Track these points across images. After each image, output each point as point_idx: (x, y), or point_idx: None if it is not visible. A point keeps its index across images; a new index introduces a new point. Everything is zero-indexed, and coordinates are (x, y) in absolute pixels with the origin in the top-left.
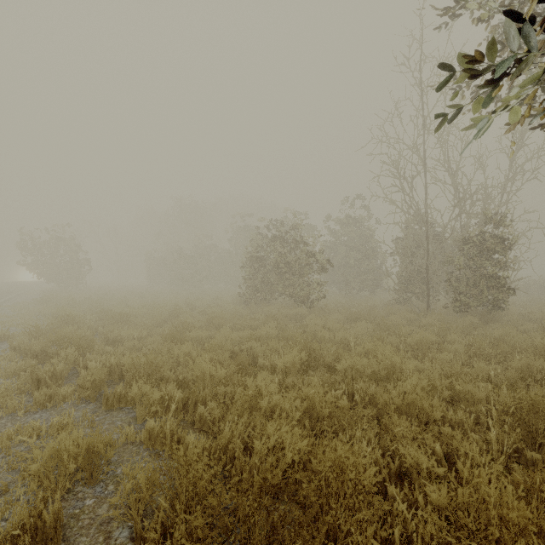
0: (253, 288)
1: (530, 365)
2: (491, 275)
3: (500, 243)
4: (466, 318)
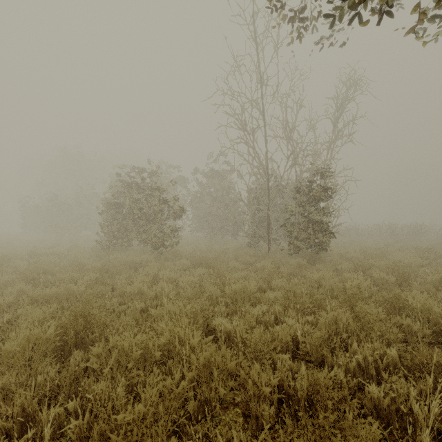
0: (110, 234)
1: (337, 319)
2: (317, 221)
3: (323, 192)
4: (296, 260)
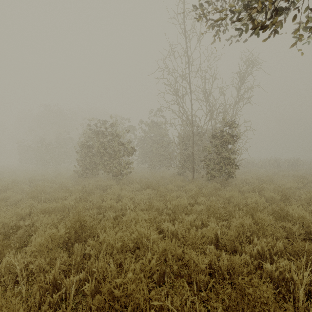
0: (84, 166)
1: (243, 223)
2: (227, 157)
3: (231, 138)
4: (212, 184)
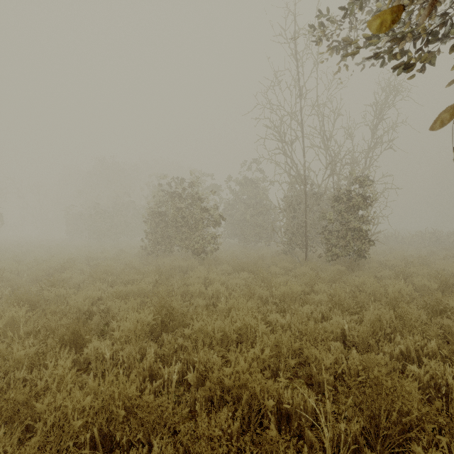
0: (154, 241)
1: (381, 317)
2: (356, 228)
3: (362, 201)
4: (335, 267)
